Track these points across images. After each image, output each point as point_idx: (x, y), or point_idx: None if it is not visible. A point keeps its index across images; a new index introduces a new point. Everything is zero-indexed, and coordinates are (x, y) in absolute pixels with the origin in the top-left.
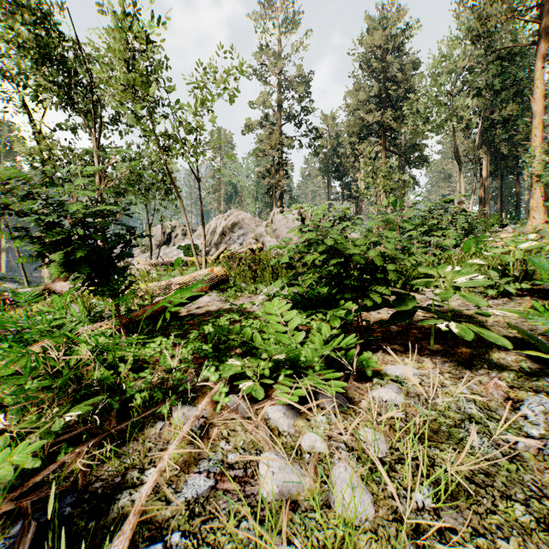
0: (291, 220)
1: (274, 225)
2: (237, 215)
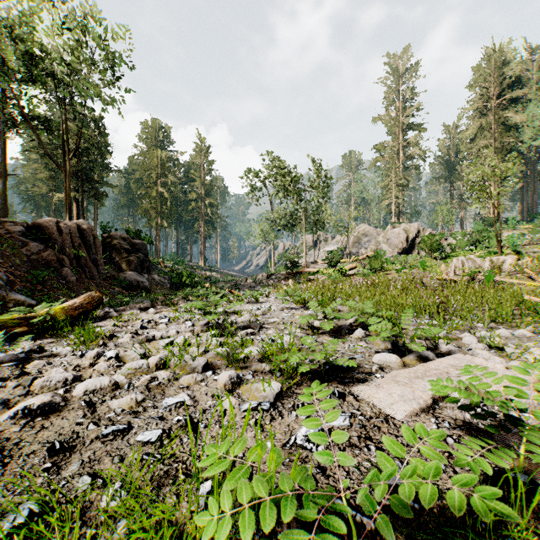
0: (397, 234)
1: (388, 236)
2: (363, 228)
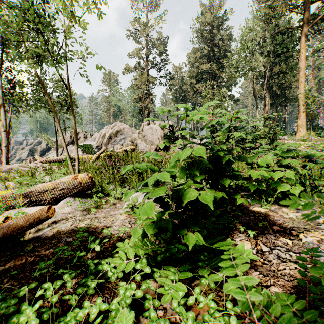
0: (154, 130)
1: (144, 132)
2: (119, 126)
